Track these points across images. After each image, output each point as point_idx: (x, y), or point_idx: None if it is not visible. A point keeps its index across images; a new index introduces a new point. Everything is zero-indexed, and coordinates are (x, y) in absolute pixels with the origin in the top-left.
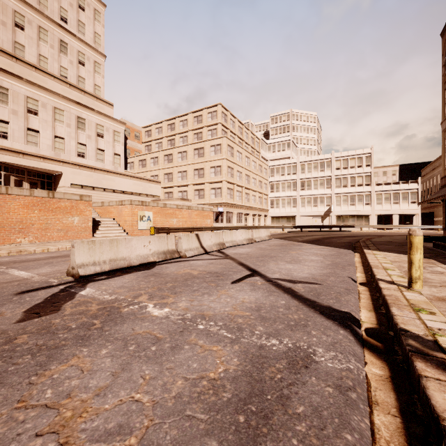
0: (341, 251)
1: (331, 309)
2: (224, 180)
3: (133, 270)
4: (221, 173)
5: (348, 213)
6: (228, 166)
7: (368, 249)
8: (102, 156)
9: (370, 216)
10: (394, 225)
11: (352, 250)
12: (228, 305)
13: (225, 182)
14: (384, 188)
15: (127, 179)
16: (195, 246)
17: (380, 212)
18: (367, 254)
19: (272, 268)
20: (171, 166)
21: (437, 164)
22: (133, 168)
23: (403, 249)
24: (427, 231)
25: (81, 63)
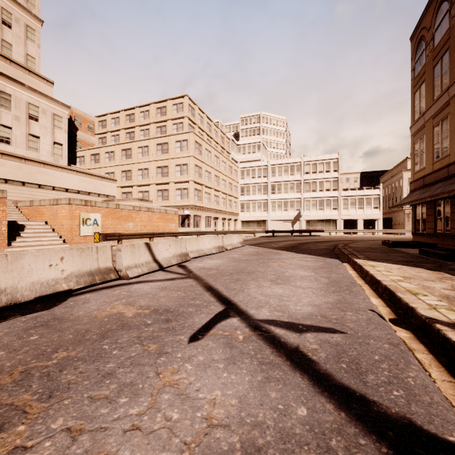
0: (327, 261)
1: (421, 434)
2: (190, 179)
3: (15, 313)
4: (187, 172)
5: (317, 218)
6: (195, 165)
7: (357, 258)
8: (37, 144)
9: (337, 221)
10: (360, 229)
11: (338, 259)
12: (169, 450)
13: (192, 183)
14: (350, 193)
15: (72, 174)
16: (144, 260)
17: (346, 216)
18: (363, 265)
19: (254, 295)
20: (129, 162)
21: (395, 172)
22: (83, 164)
23: (393, 257)
24: (388, 235)
25: (7, 23)
